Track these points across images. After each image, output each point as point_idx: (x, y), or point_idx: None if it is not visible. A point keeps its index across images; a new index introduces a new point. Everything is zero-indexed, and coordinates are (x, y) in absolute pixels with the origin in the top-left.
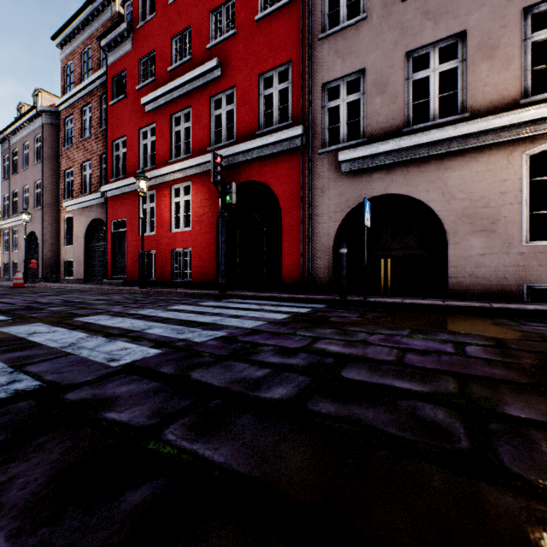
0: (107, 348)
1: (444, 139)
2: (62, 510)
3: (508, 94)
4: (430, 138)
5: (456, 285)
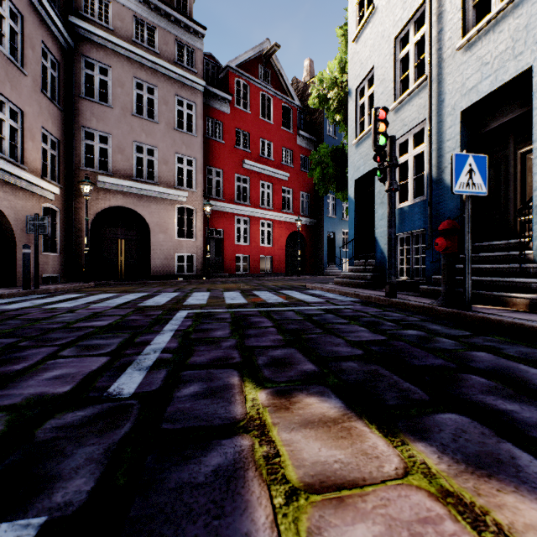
0: (201, 294)
1: (23, 178)
2: (233, 289)
3: (39, 168)
4: (20, 173)
5: (21, 277)
